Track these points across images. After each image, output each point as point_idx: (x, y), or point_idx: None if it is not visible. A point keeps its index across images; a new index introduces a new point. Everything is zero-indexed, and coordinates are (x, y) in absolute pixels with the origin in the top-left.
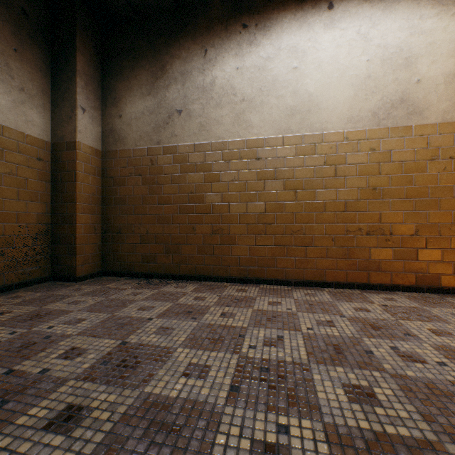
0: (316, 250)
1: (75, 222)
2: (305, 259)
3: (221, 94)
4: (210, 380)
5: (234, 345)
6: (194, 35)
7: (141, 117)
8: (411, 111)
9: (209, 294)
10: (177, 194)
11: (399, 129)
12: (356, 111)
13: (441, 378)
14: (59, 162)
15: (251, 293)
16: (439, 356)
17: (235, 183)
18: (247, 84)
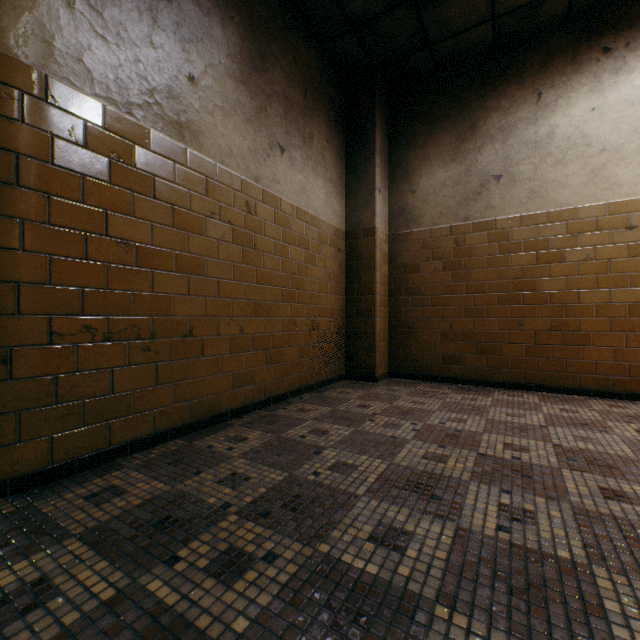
0: None
1: (373, 316)
2: None
3: (564, 148)
4: None
5: None
6: (520, 77)
7: (440, 190)
8: None
9: (573, 407)
10: (493, 280)
11: None
12: None
13: None
14: (354, 251)
15: (639, 411)
16: None
17: (589, 262)
18: (610, 127)
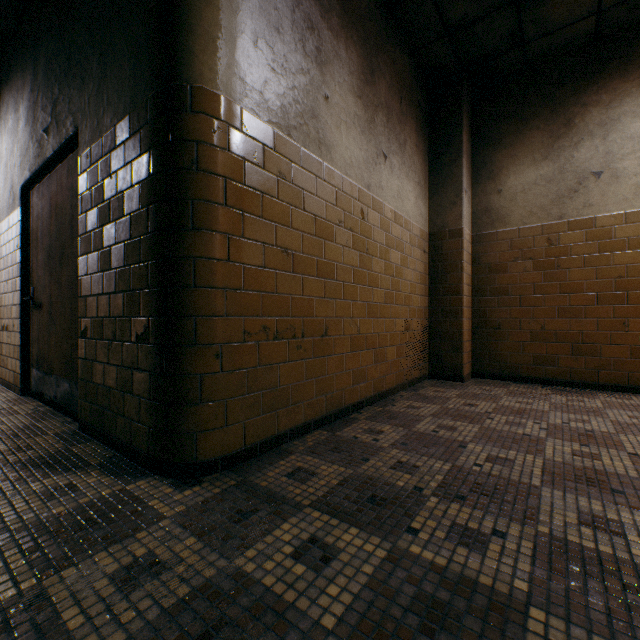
0: None
1: (459, 317)
2: None
3: None
4: None
5: None
6: (624, 70)
7: (530, 189)
8: None
9: None
10: (592, 280)
11: None
12: None
13: None
14: (438, 252)
15: None
16: None
17: None
18: None
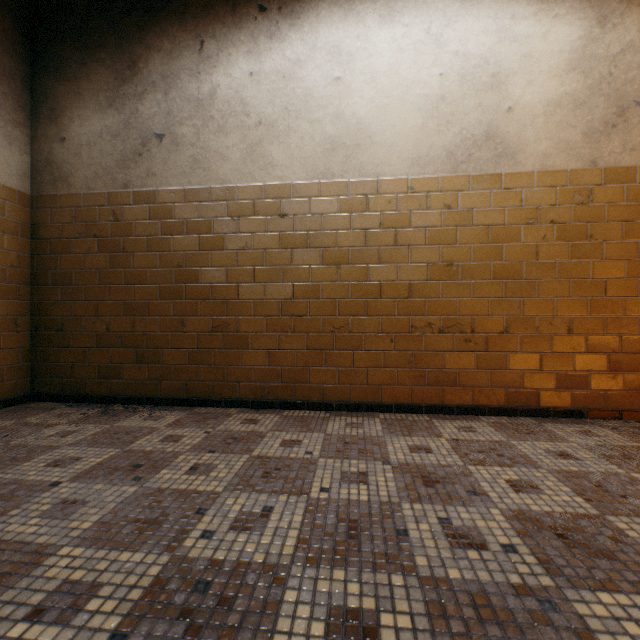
0: (369, 356)
1: None
2: (352, 369)
3: (226, 113)
4: (79, 624)
5: (178, 532)
6: (183, 16)
7: (97, 143)
8: (501, 152)
9: (193, 430)
10: (156, 268)
11: (485, 178)
12: (425, 149)
13: (501, 580)
14: None
15: (262, 426)
16: (510, 533)
17: (248, 252)
18: (266, 99)
